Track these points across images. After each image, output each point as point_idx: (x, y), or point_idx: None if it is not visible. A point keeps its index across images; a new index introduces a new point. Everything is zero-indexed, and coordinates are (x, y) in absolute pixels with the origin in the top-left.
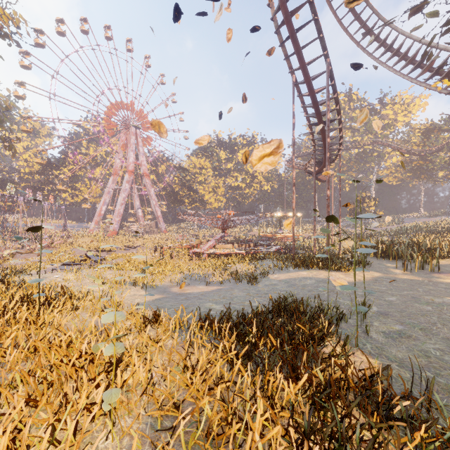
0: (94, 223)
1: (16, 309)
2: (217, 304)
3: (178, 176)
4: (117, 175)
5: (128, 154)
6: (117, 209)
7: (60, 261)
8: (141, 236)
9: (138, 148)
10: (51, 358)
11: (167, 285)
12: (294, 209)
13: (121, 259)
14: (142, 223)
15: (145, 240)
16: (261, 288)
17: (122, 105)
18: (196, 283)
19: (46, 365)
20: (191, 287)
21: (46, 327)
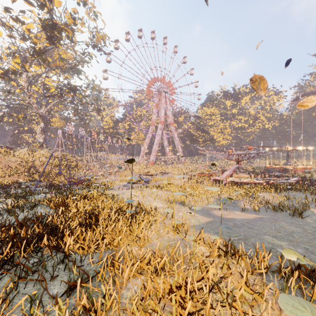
0: (141, 157)
1: (116, 220)
2: (279, 240)
3: (194, 123)
4: (153, 125)
5: (160, 111)
6: (154, 147)
7: (126, 181)
8: (169, 165)
9: (167, 106)
10: (158, 288)
11: (207, 208)
12: (302, 144)
13: (161, 182)
14: (169, 157)
15: (172, 168)
16: (315, 225)
17: (157, 79)
18: (230, 208)
19: (152, 290)
20: (229, 212)
21: (140, 242)
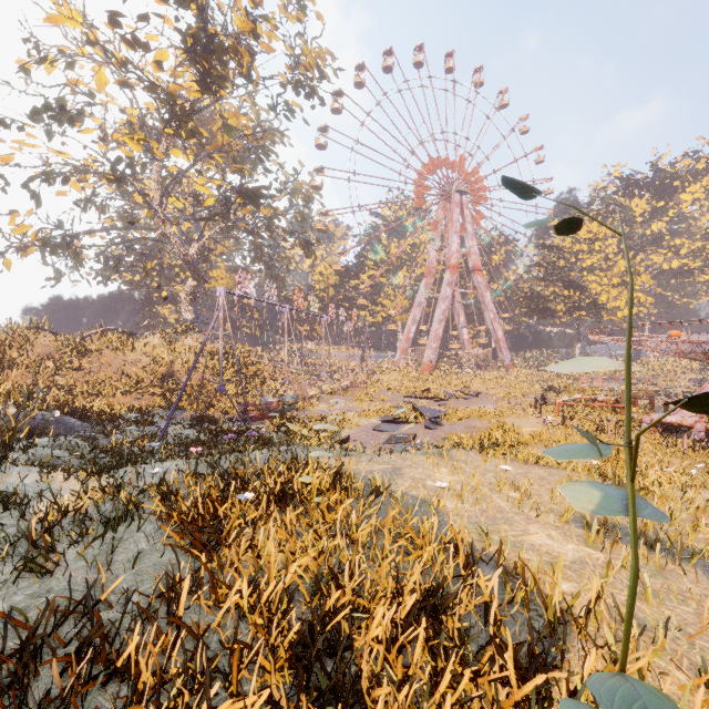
0: (400, 352)
1: None
2: None
3: (539, 264)
4: (431, 276)
5: (448, 239)
6: (433, 329)
7: (376, 414)
8: (471, 374)
9: (465, 226)
10: None
11: None
12: None
13: (479, 422)
14: (470, 352)
15: (487, 382)
16: None
17: (439, 164)
18: None
19: None
20: None
21: None
